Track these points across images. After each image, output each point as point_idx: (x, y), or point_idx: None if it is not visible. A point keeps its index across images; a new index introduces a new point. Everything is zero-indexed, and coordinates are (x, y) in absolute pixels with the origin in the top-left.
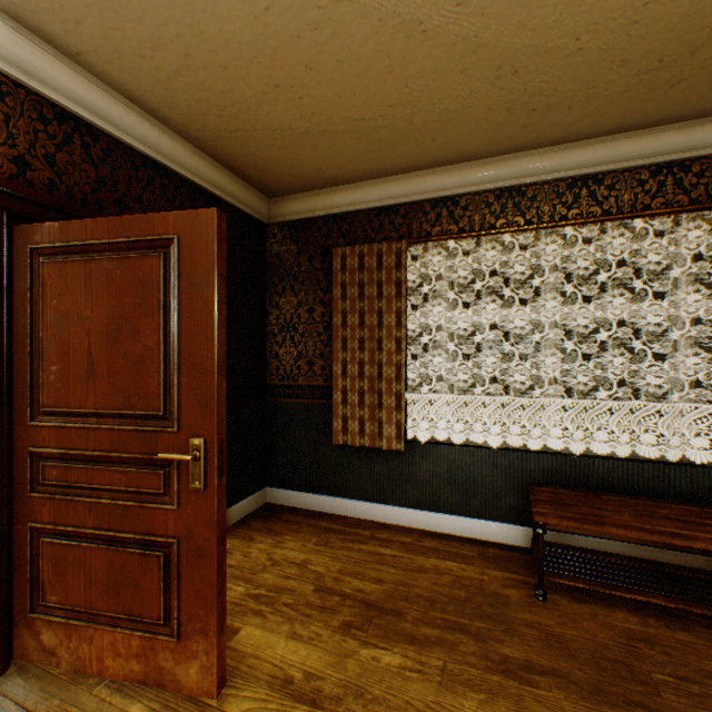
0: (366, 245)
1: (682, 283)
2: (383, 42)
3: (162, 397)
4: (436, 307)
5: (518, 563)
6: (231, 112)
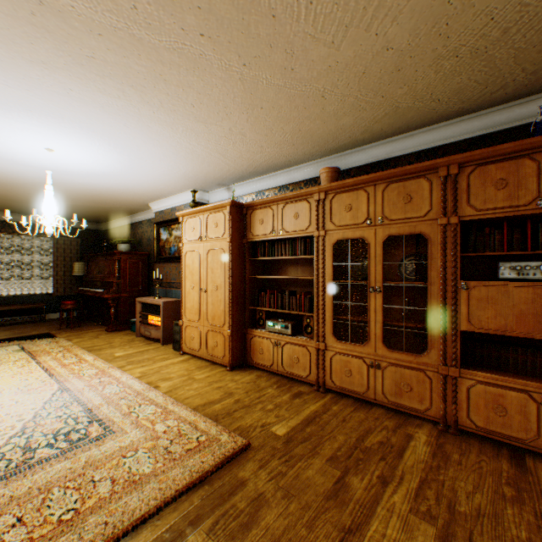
0: None
1: (37, 252)
2: None
3: None
4: None
5: None
6: None
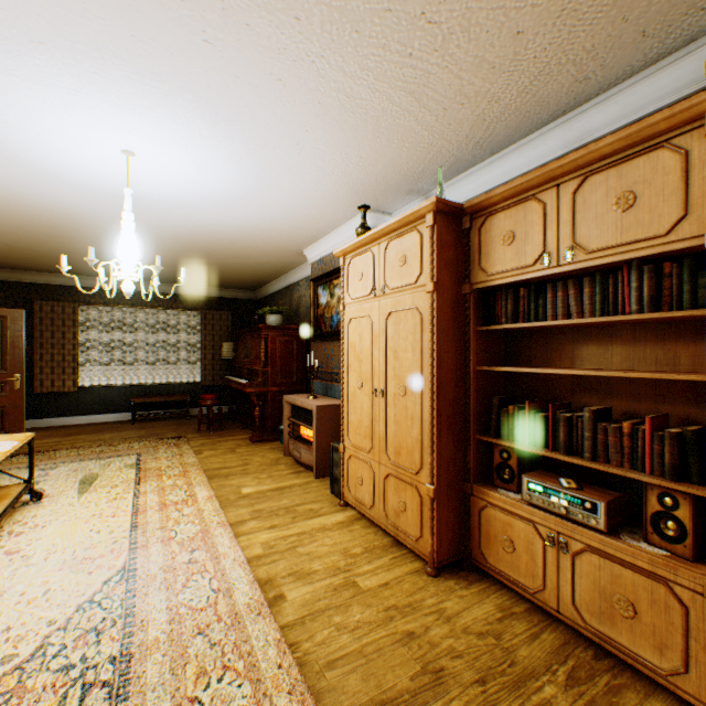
0: (57, 302)
1: (184, 330)
2: (81, 263)
3: (3, 363)
4: (94, 331)
5: (129, 422)
6: (2, 256)
